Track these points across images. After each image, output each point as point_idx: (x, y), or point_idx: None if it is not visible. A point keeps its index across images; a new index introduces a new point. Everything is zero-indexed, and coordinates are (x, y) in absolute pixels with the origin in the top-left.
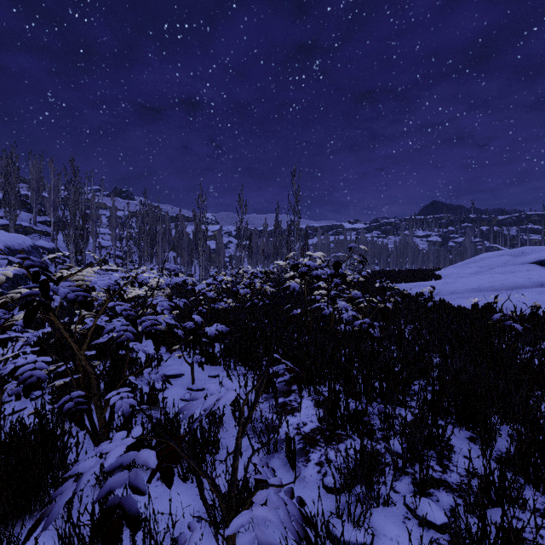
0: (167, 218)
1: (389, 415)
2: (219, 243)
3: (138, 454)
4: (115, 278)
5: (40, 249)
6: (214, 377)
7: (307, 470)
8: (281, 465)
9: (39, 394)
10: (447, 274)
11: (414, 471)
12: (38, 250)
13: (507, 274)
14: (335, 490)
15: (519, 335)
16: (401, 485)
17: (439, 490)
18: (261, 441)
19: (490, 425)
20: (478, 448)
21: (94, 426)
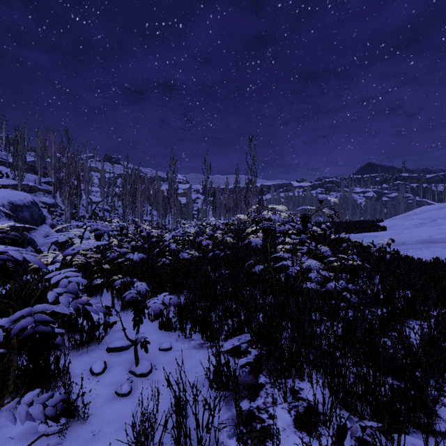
0: (146, 178)
1: None
2: (188, 199)
3: None
4: None
5: (42, 204)
6: (165, 351)
7: None
8: None
9: None
10: (391, 225)
11: None
12: (37, 205)
13: None
14: None
15: None
16: None
17: None
18: None
19: None
20: None
21: None
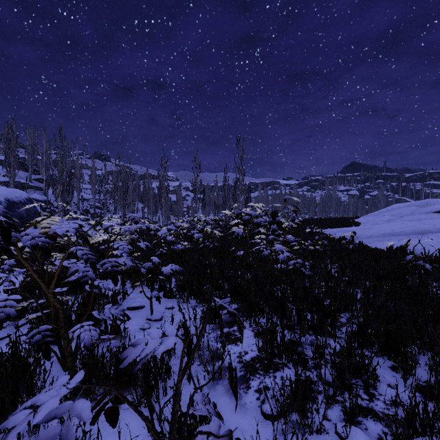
0: (136, 176)
1: (320, 346)
2: (178, 196)
3: (73, 405)
4: (73, 226)
5: (34, 201)
6: (170, 309)
7: (248, 397)
8: (224, 391)
9: (23, 323)
10: (365, 221)
11: (345, 403)
12: (32, 202)
13: (414, 221)
14: (272, 420)
15: (428, 273)
16: (332, 413)
17: (367, 418)
18: (207, 369)
19: (411, 357)
20: (399, 377)
21: (64, 353)
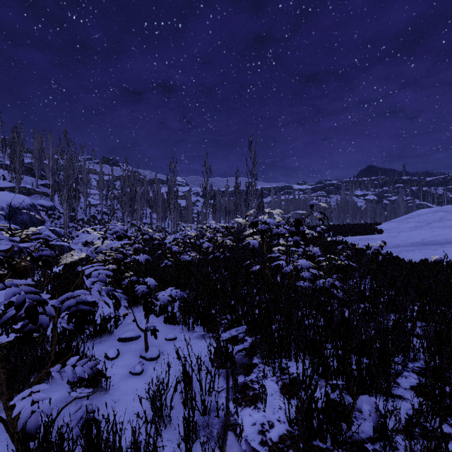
0: (145, 181)
1: (384, 425)
2: (188, 202)
3: None
4: None
5: (40, 207)
6: (170, 340)
7: None
8: None
9: None
10: (388, 228)
11: None
12: (36, 208)
13: (446, 229)
14: None
15: None
16: None
17: None
18: None
19: None
20: None
21: None
